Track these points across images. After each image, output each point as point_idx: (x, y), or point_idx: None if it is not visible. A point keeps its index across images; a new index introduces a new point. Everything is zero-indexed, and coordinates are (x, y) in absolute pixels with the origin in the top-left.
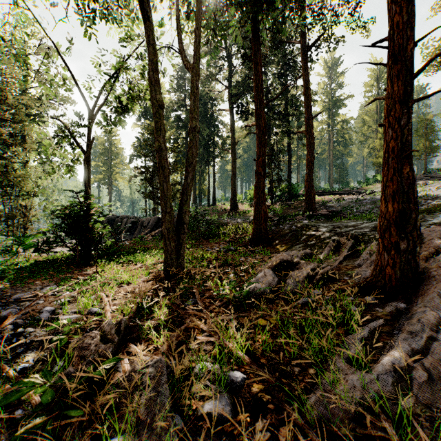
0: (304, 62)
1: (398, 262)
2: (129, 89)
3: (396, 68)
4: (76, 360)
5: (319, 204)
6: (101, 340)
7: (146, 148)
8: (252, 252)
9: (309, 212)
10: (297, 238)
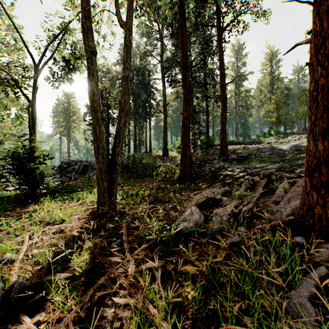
0: (219, 41)
1: (327, 201)
2: (71, 47)
3: (324, 5)
4: None
5: (230, 151)
6: None
7: None
8: (179, 189)
9: (222, 157)
10: (216, 177)
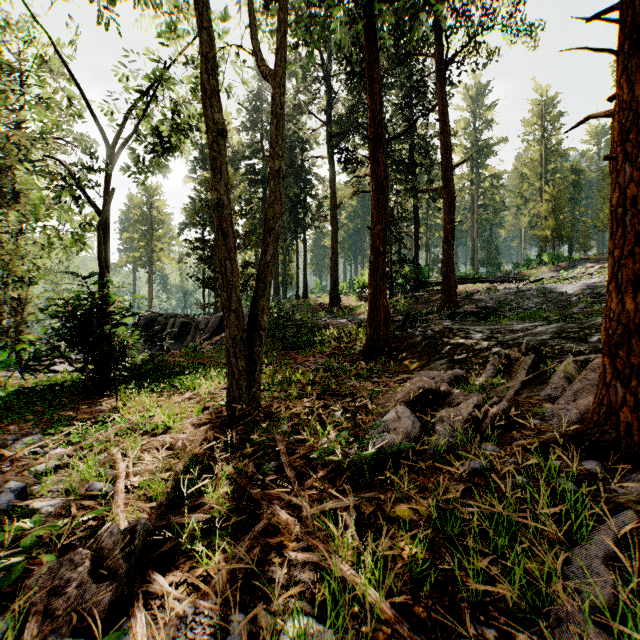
0: (440, 85)
1: None
2: (172, 112)
3: (637, 56)
4: (33, 623)
5: (461, 296)
6: (94, 567)
7: (204, 213)
8: (367, 371)
9: (447, 309)
10: (436, 350)
